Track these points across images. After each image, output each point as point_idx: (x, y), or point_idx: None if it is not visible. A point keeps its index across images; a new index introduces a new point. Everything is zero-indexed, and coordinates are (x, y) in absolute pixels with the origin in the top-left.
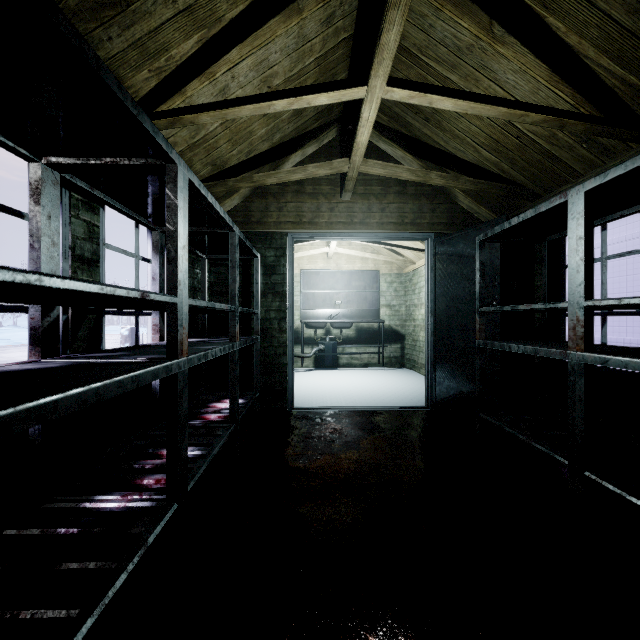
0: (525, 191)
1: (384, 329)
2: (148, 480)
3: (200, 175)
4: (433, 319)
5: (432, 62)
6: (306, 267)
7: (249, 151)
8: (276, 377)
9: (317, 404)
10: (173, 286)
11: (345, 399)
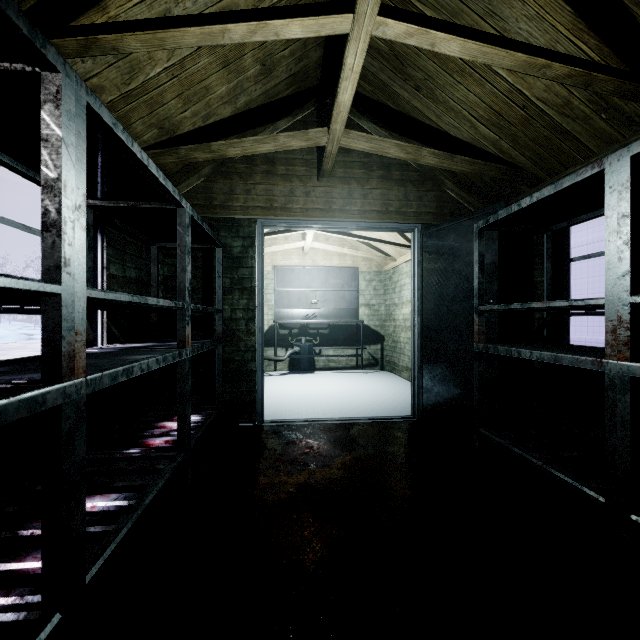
0: (526, 174)
1: (363, 330)
2: (30, 562)
3: (143, 140)
4: (420, 319)
5: (428, 10)
6: (280, 263)
7: (207, 115)
8: (243, 386)
9: (291, 415)
10: (54, 267)
11: (322, 408)
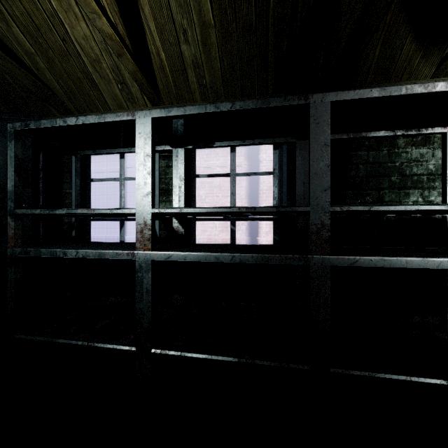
0: (59, 101)
1: None
2: None
3: None
4: None
5: None
6: None
7: None
8: None
9: None
10: None
11: None
